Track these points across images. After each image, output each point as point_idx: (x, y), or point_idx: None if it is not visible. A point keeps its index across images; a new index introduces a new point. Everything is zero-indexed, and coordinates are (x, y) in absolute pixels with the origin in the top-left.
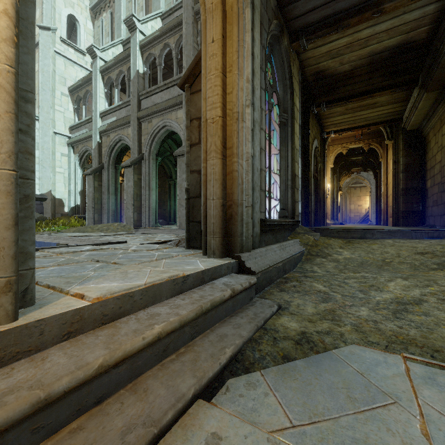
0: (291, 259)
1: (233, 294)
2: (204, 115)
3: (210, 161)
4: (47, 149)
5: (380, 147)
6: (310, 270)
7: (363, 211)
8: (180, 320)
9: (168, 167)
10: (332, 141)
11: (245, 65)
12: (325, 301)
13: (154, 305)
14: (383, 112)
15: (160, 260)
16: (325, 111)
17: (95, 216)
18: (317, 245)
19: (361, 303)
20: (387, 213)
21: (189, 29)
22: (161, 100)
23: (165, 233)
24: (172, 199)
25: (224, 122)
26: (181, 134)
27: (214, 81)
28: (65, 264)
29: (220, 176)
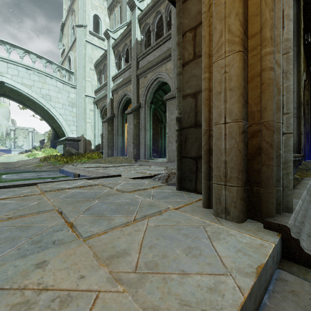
0: None
1: None
2: (206, 2)
3: (219, 62)
4: (81, 107)
5: None
6: None
7: None
8: None
9: (160, 114)
10: None
11: None
12: None
13: None
14: None
15: (140, 220)
16: None
17: (109, 151)
18: None
19: None
20: None
21: None
22: (154, 57)
23: (157, 166)
24: (162, 138)
25: None
26: (170, 82)
27: None
28: (18, 216)
29: (240, 81)
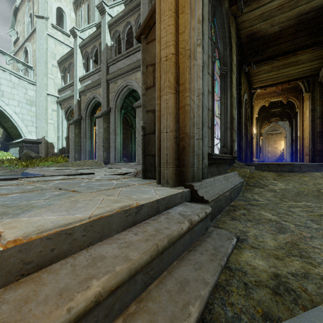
0: (235, 188)
1: (190, 226)
2: (158, 56)
3: (163, 97)
4: (42, 106)
5: (297, 99)
6: (252, 199)
7: (279, 152)
8: (129, 269)
9: (130, 119)
10: (256, 96)
11: (196, 7)
12: (281, 231)
13: (101, 242)
14: (303, 69)
15: (117, 188)
16: (254, 70)
17: (76, 155)
18: (253, 176)
19: (320, 235)
20: (303, 153)
21: (145, 8)
22: (124, 65)
23: (127, 168)
24: (133, 142)
25: (177, 59)
26: (139, 91)
27: (167, 21)
28: (29, 191)
29: (173, 110)
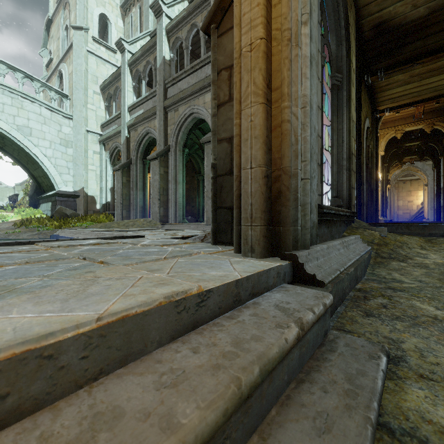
0: (361, 261)
1: (301, 333)
2: (237, 49)
3: (246, 110)
4: (80, 147)
5: None
6: (391, 279)
7: (415, 207)
8: None
9: (197, 162)
10: (382, 124)
11: None
12: None
13: (124, 368)
14: None
15: (170, 259)
16: (382, 81)
17: (123, 212)
18: (386, 243)
19: None
20: None
21: None
22: (188, 85)
23: (192, 229)
24: (200, 195)
25: (268, 47)
26: (209, 120)
27: None
28: (36, 262)
29: (262, 130)
